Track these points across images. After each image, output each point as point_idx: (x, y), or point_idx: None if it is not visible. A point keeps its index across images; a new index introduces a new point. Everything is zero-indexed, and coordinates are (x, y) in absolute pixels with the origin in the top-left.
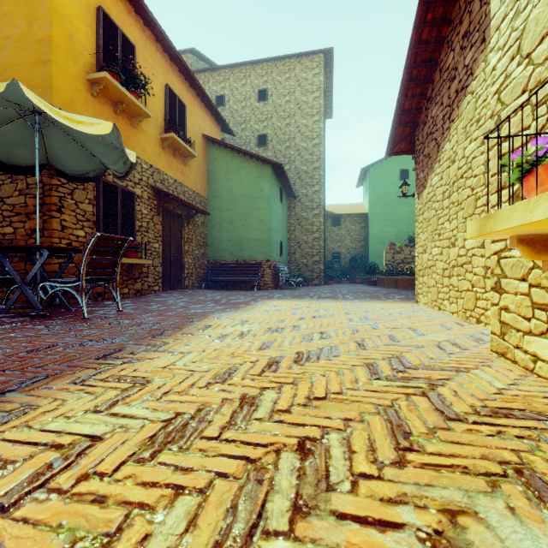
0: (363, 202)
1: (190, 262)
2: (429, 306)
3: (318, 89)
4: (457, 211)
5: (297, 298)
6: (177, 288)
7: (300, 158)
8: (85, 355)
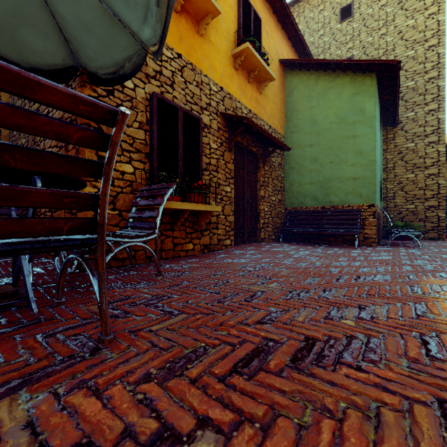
0: None
1: (266, 210)
2: None
3: None
4: None
5: None
6: (251, 241)
7: (404, 73)
8: None
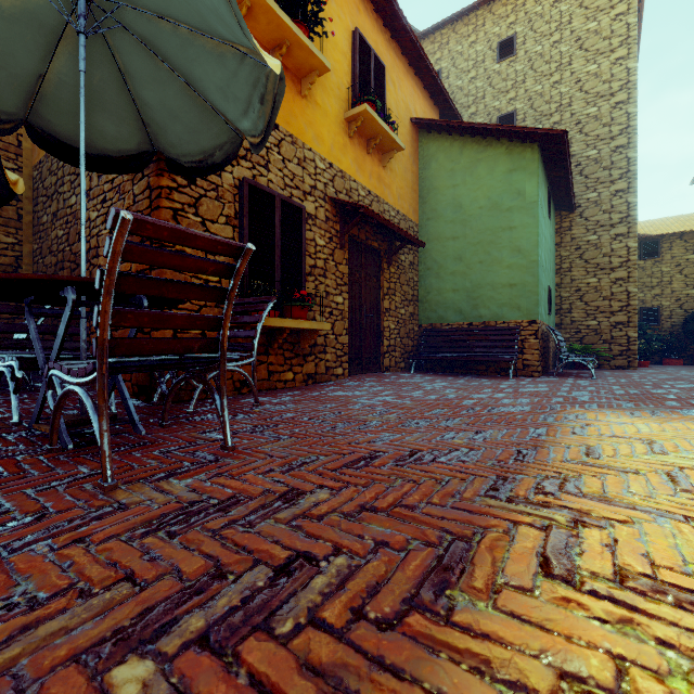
0: None
1: (392, 328)
2: None
3: None
4: None
5: (655, 407)
6: (372, 370)
7: (583, 137)
8: None
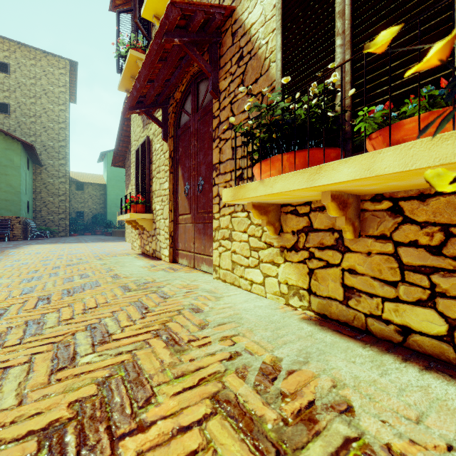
0: (103, 175)
1: None
2: (129, 242)
3: (65, 86)
4: None
5: (53, 243)
6: None
7: (47, 135)
8: None
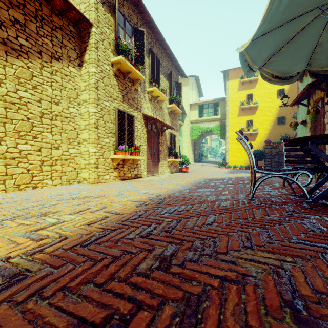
0: None
1: None
2: None
3: None
4: (6, 122)
5: None
6: None
7: None
8: (200, 187)
